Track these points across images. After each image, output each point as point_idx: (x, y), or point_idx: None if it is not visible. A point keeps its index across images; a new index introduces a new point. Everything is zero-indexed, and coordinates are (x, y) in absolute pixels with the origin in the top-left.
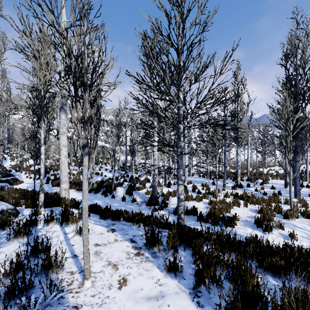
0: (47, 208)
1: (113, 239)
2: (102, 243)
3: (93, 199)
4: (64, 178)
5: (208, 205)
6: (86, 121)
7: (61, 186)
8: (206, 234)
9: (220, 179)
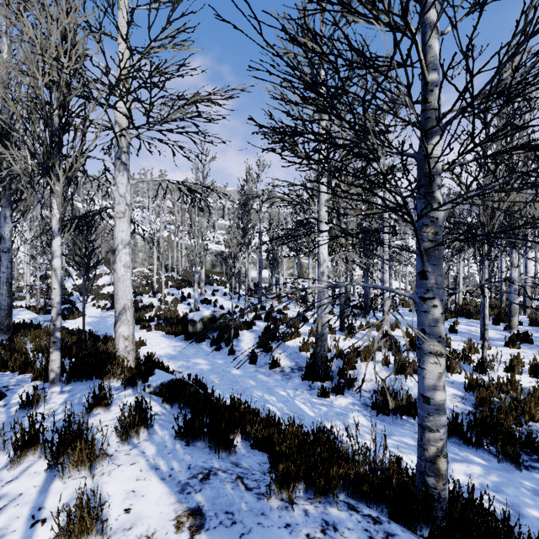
0: (74, 382)
1: None
2: None
3: (192, 355)
4: (122, 313)
5: (464, 392)
6: None
7: (116, 331)
8: None
9: (462, 320)
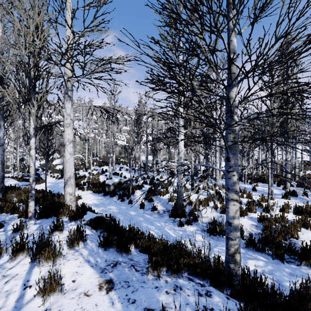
0: (42, 218)
1: None
2: None
3: (108, 204)
4: (68, 180)
5: (257, 223)
6: None
7: (65, 190)
8: None
9: (260, 184)
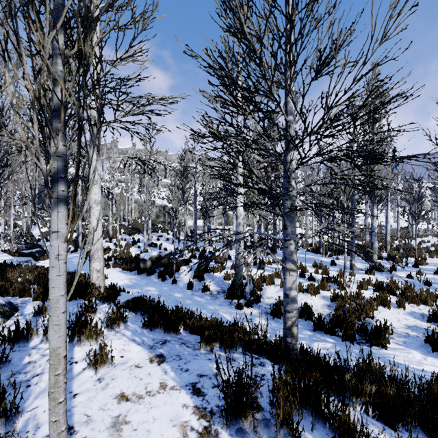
0: None
1: (157, 383)
2: (135, 393)
3: (144, 284)
4: (95, 253)
5: (330, 302)
6: (59, 109)
7: (91, 266)
8: (353, 381)
9: (342, 257)
